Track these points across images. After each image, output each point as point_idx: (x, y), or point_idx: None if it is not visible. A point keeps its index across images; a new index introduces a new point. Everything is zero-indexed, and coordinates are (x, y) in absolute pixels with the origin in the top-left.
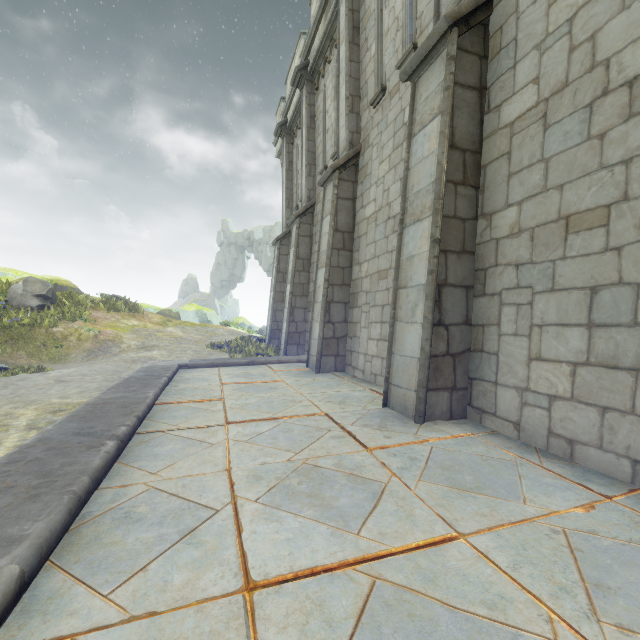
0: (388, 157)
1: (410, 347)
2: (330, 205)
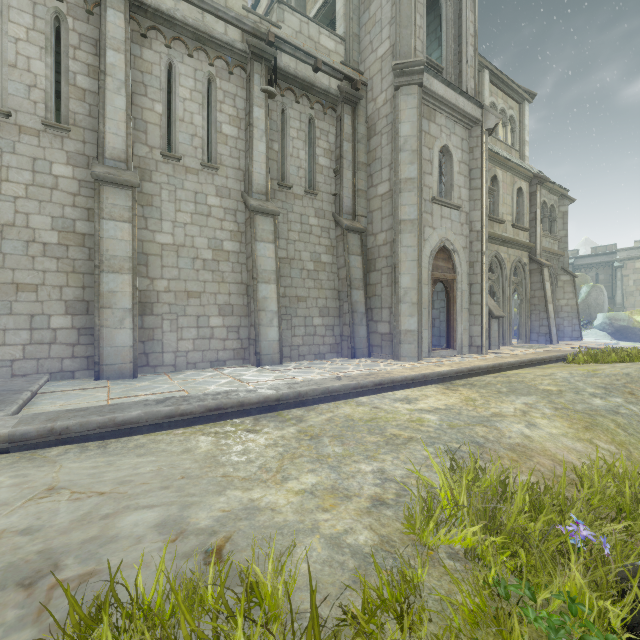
0: (191, 214)
1: (272, 336)
2: (126, 214)
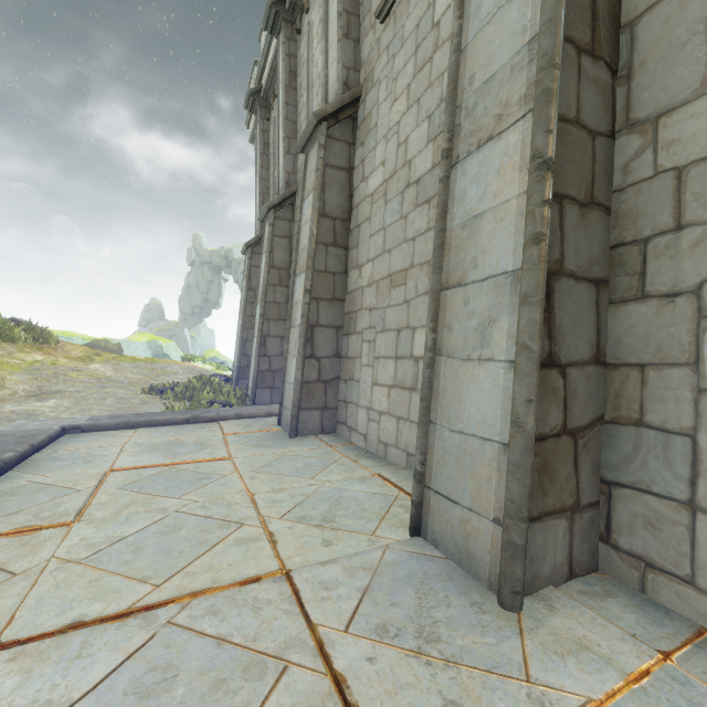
0: (406, 89)
1: (477, 414)
2: (314, 176)
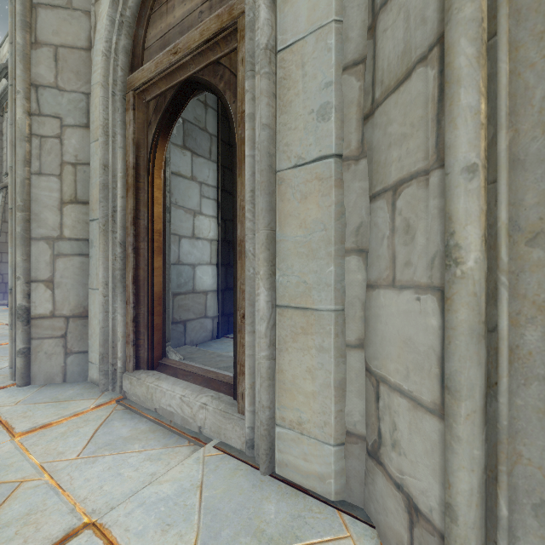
0: None
1: None
2: None
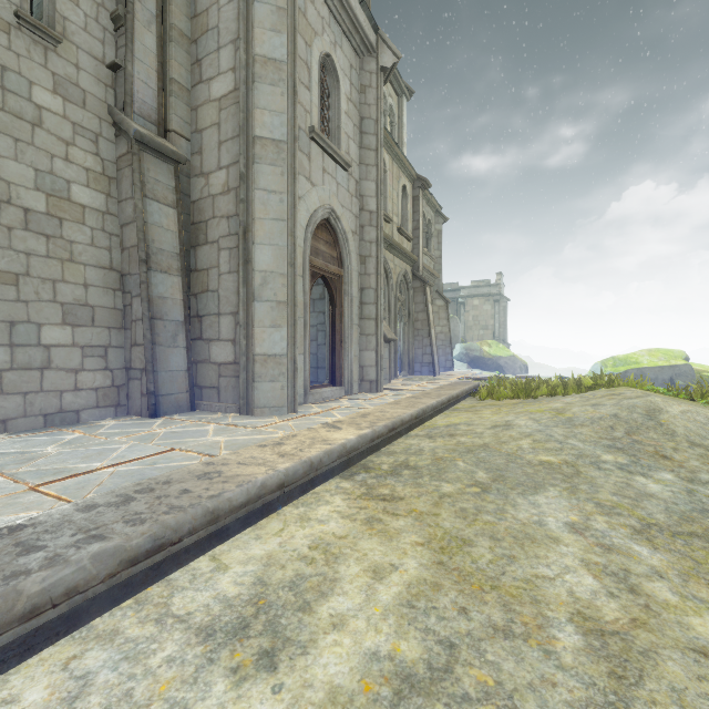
0: None
1: None
2: None
